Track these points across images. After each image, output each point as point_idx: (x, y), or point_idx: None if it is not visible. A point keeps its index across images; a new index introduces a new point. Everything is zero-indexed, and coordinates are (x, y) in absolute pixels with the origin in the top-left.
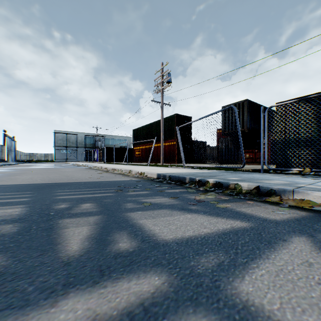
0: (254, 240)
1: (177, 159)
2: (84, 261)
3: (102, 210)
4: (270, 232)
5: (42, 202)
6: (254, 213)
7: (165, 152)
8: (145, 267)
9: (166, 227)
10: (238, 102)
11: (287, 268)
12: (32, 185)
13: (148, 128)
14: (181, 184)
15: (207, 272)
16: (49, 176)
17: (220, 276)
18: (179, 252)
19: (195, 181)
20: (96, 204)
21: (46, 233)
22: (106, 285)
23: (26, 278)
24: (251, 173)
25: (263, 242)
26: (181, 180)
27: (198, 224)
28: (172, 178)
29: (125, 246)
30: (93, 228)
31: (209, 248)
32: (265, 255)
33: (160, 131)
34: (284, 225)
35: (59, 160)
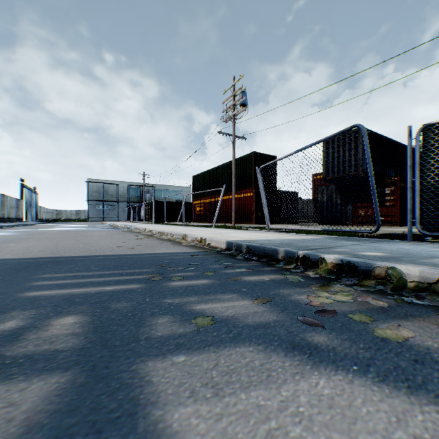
0: None
1: (256, 217)
2: None
3: (89, 344)
4: None
5: None
6: None
7: (238, 208)
8: None
9: None
10: (349, 132)
11: None
12: (13, 262)
13: (214, 173)
14: (270, 263)
15: None
16: (58, 244)
17: None
18: None
19: (297, 257)
20: (87, 318)
21: None
22: None
23: None
24: (389, 241)
25: None
26: (269, 255)
27: None
28: (252, 250)
29: None
30: None
31: None
32: None
33: (230, 177)
34: None
35: (94, 219)
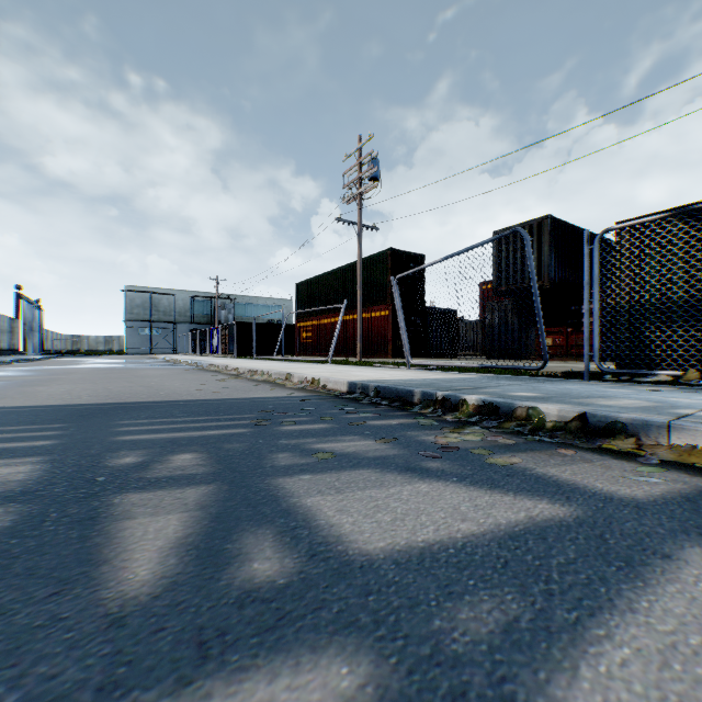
0: (589, 555)
1: (394, 348)
2: (161, 614)
3: (219, 470)
4: (625, 533)
5: (83, 449)
6: (579, 481)
7: (367, 334)
8: (316, 634)
9: (370, 518)
10: (530, 222)
11: (688, 640)
12: (69, 409)
13: (329, 280)
14: (404, 407)
15: (478, 652)
16: (109, 388)
17: (514, 666)
18: (402, 589)
19: (436, 399)
20: (205, 455)
21: (78, 533)
22: (211, 690)
23: (6, 666)
24: (562, 381)
25: (612, 560)
26: (402, 398)
27: (448, 511)
28: (382, 392)
29: (268, 570)
30: (192, 520)
31: (478, 578)
32: (622, 599)
33: (355, 286)
34: (657, 513)
35: (136, 351)
